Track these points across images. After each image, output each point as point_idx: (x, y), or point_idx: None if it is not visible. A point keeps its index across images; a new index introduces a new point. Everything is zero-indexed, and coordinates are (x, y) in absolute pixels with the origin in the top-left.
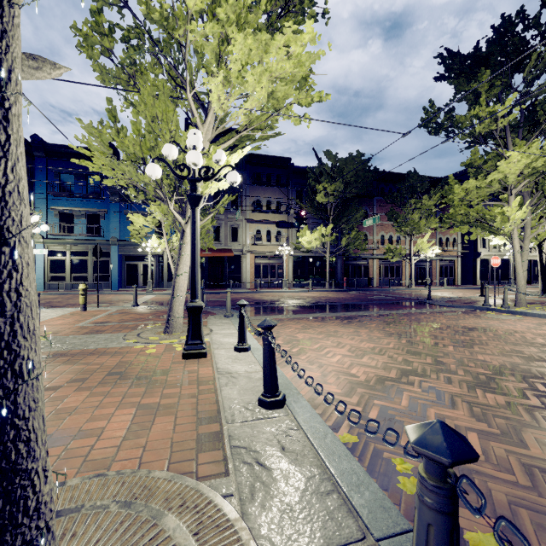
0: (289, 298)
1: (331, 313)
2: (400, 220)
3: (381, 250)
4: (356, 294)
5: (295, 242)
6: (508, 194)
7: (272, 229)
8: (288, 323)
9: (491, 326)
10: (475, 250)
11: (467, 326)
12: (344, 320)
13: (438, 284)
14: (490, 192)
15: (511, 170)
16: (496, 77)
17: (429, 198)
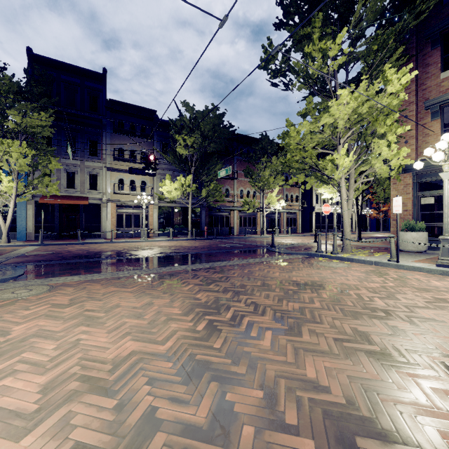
0: (137, 248)
1: (155, 268)
2: (255, 177)
3: (241, 203)
4: (211, 243)
5: (161, 193)
6: (337, 144)
7: (136, 179)
8: (60, 293)
9: (324, 279)
10: (311, 205)
11: (299, 280)
12: (158, 279)
13: (285, 232)
14: (323, 139)
15: (341, 114)
16: (327, 33)
17: (277, 159)
